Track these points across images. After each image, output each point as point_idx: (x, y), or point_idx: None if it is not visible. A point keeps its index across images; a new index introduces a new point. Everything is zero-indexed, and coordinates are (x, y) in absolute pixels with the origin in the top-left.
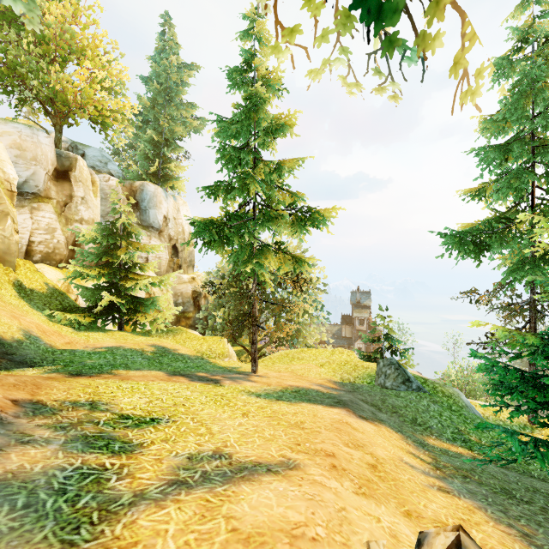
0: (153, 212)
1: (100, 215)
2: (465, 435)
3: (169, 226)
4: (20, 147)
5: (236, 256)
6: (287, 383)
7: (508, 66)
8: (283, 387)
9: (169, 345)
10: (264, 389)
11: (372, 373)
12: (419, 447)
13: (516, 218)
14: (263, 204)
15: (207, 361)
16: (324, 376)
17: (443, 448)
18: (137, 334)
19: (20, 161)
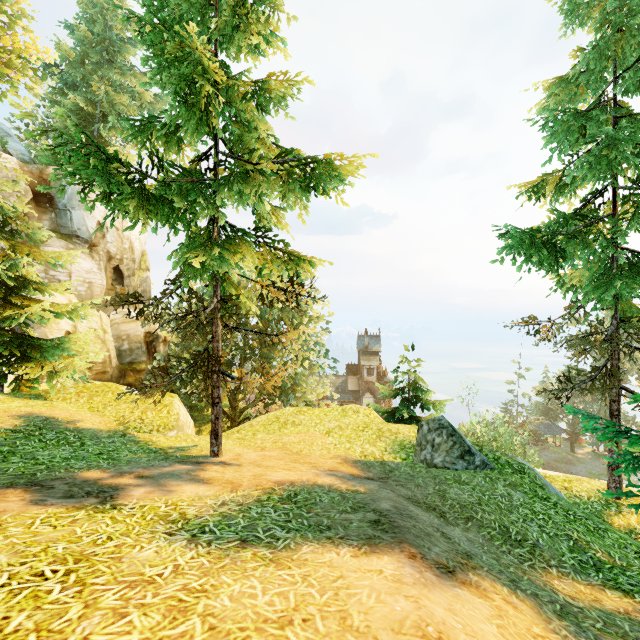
0: (79, 214)
1: None
2: (588, 550)
3: (107, 239)
4: None
5: (184, 252)
6: (273, 477)
7: (585, 4)
8: (264, 489)
9: (64, 413)
10: (222, 500)
11: (406, 441)
12: (584, 638)
13: (594, 216)
14: (232, 155)
15: (130, 439)
16: (336, 451)
17: (594, 605)
18: (20, 397)
19: None
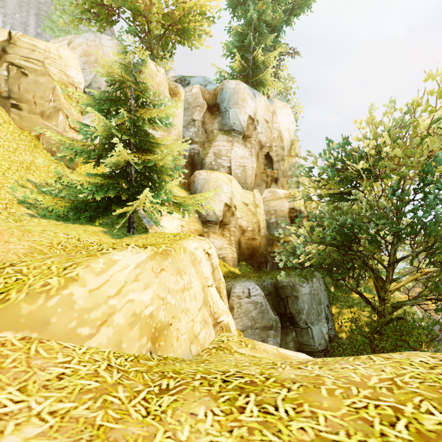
0: (233, 111)
1: (183, 126)
2: None
3: (258, 131)
4: (87, 54)
5: None
6: None
7: None
8: None
9: None
10: None
11: None
12: None
13: None
14: None
15: None
16: None
17: None
18: (106, 232)
19: (86, 67)
